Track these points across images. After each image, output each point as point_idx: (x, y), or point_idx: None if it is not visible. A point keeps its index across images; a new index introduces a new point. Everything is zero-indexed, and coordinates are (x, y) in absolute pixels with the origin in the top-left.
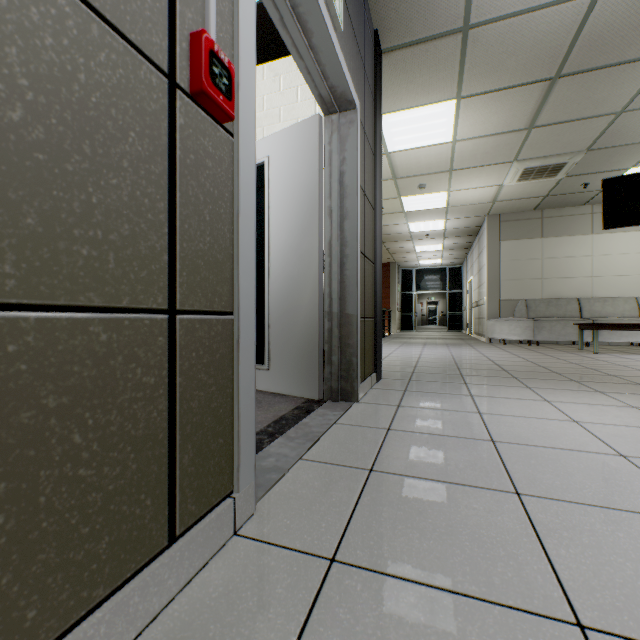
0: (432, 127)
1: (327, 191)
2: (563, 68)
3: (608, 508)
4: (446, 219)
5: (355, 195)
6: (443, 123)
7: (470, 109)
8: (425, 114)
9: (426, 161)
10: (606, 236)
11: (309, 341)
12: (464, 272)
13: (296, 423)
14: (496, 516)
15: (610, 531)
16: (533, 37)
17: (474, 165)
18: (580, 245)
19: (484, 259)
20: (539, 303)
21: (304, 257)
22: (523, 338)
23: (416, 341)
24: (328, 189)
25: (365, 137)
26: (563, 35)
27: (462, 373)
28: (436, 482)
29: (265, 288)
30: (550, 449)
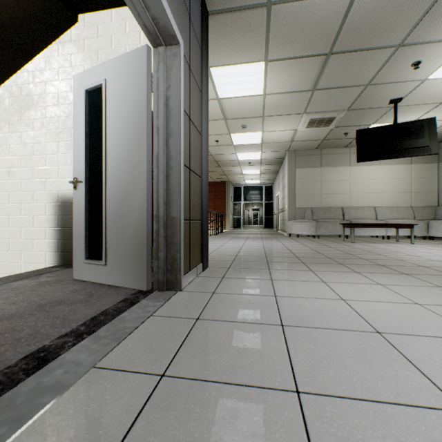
0: (249, 82)
1: (155, 112)
2: (334, 47)
3: (375, 402)
4: (262, 152)
5: (178, 117)
6: (256, 79)
7: (274, 71)
8: (244, 71)
9: (246, 108)
10: (358, 168)
11: (139, 240)
12: (274, 189)
13: (113, 318)
14: (274, 433)
15: (381, 439)
16: (315, 19)
17: (278, 114)
18: (343, 173)
19: (286, 180)
20: (319, 210)
21: (135, 167)
22: (310, 233)
23: (242, 236)
24: (156, 110)
25: (191, 73)
26: (334, 21)
27: (268, 260)
28: (223, 385)
29: (103, 194)
30: (326, 330)
